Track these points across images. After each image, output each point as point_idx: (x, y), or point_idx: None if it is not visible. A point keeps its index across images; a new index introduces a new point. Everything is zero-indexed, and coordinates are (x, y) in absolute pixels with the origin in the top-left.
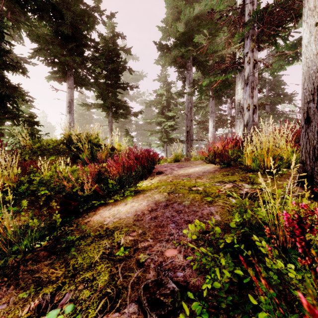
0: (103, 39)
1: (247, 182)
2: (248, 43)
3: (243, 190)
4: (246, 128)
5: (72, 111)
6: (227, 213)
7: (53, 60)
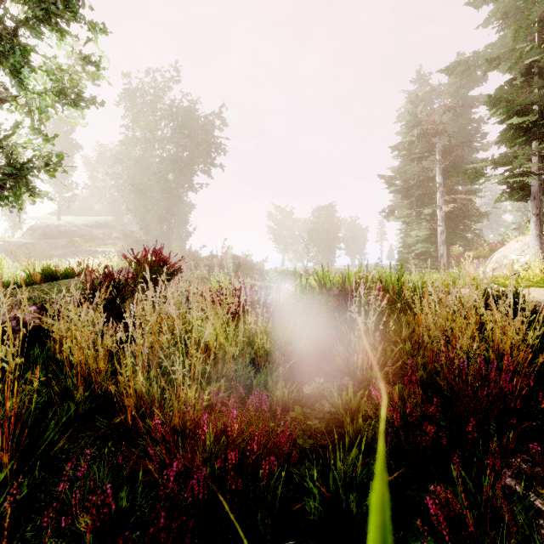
0: None
1: None
2: None
3: None
4: None
5: None
6: None
7: None
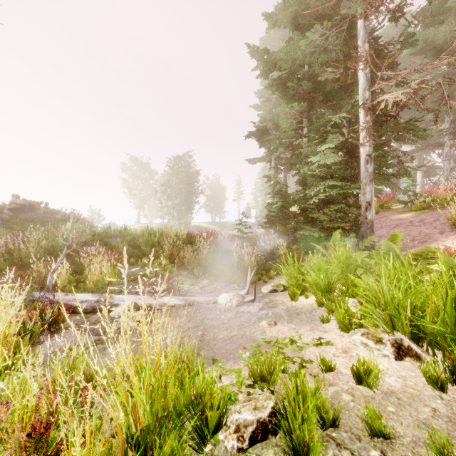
0: None
1: None
2: (446, 136)
3: None
4: (446, 180)
5: None
6: None
7: None
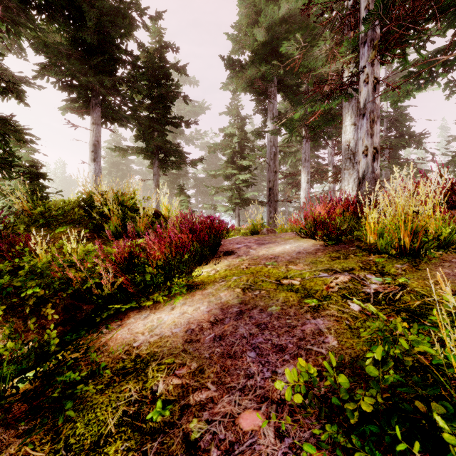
0: (144, 52)
1: (372, 272)
2: (365, 53)
3: (369, 287)
4: (362, 184)
5: (98, 157)
6: (348, 332)
7: (71, 82)
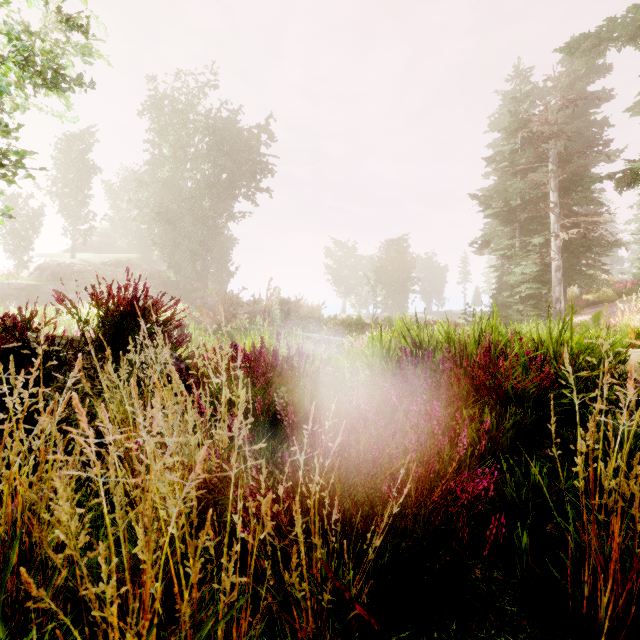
0: None
1: None
2: None
3: None
4: None
5: None
6: None
7: None
